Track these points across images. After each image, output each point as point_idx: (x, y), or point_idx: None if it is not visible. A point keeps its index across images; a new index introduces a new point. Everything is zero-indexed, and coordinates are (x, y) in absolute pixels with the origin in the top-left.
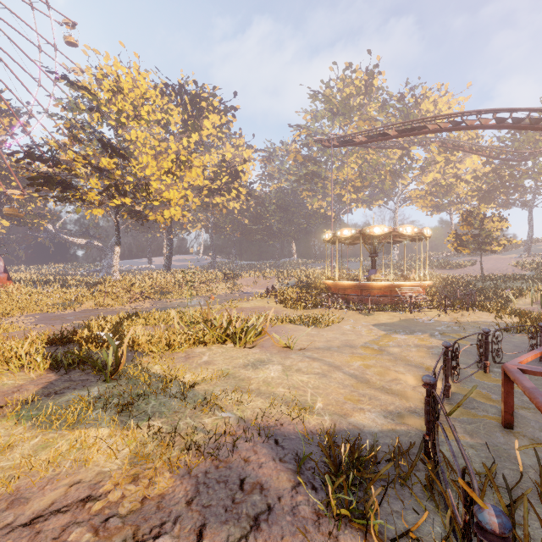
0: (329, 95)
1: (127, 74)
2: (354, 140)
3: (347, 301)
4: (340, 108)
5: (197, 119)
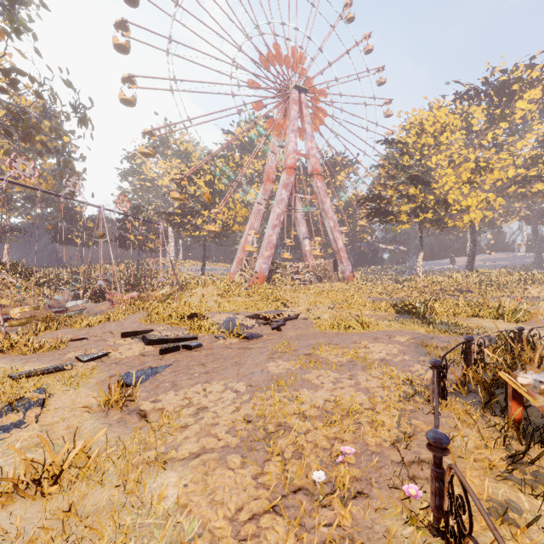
0: None
1: (428, 117)
2: None
3: None
4: None
5: (506, 106)
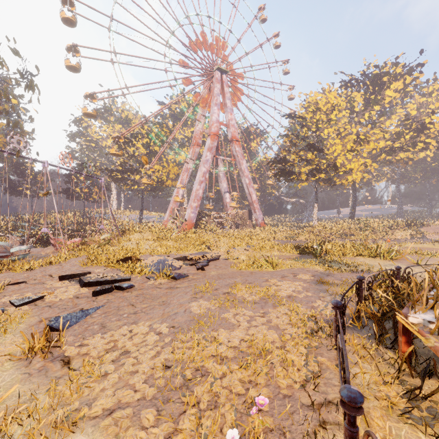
0: None
1: (322, 98)
2: None
3: None
4: None
5: (378, 93)
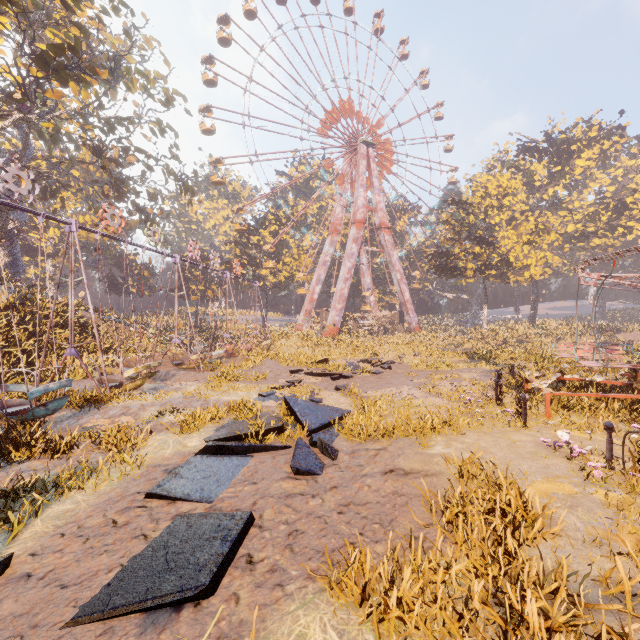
0: None
1: (492, 182)
2: None
3: None
4: None
5: (566, 164)
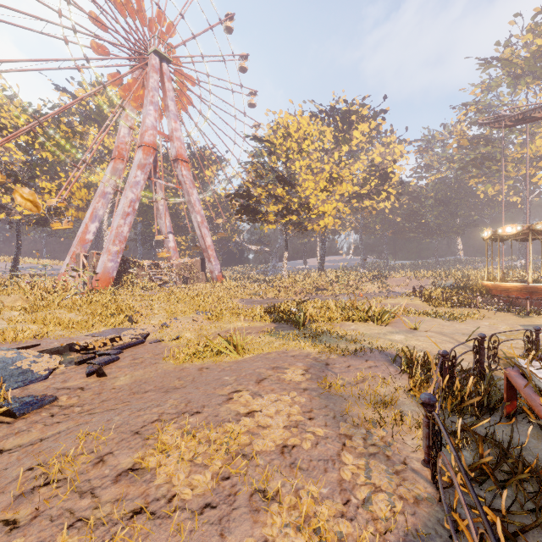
0: (509, 56)
1: (293, 122)
2: (534, 115)
3: (512, 304)
4: (525, 68)
5: (347, 133)
